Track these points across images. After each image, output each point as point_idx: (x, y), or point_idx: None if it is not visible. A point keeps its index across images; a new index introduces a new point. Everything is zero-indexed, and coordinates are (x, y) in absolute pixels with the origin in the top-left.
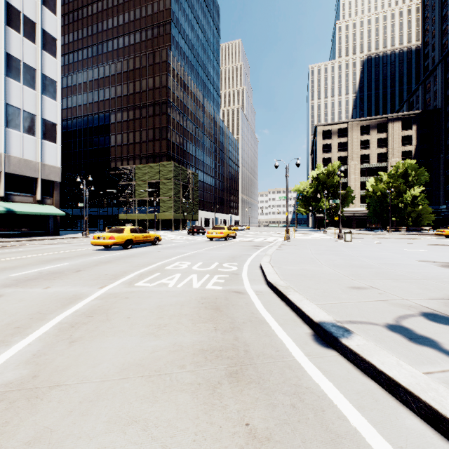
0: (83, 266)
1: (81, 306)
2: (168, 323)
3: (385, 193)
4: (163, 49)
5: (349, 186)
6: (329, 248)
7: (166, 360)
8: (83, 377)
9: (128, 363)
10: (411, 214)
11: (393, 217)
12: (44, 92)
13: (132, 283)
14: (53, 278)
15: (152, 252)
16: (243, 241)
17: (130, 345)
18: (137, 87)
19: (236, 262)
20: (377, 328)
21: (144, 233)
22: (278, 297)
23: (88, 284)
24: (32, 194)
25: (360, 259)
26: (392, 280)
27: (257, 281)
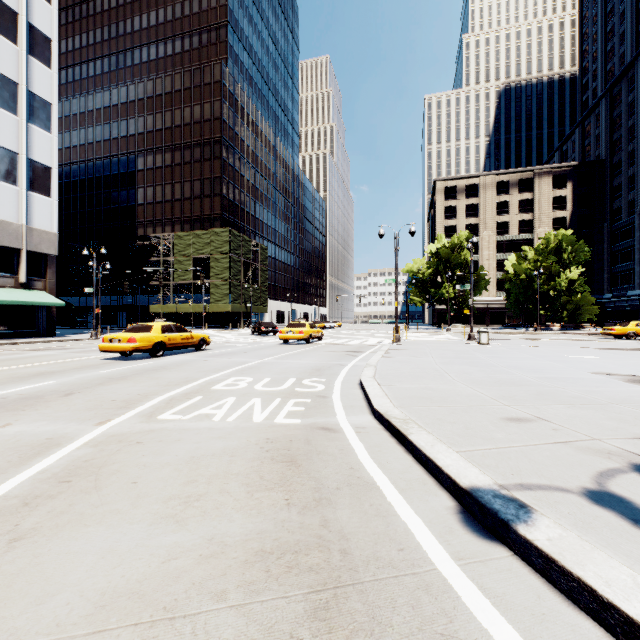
0: (80, 385)
1: (54, 460)
2: (203, 493)
3: (531, 277)
4: (215, 63)
5: (482, 266)
6: (459, 355)
7: (191, 579)
8: (9, 634)
9: (114, 589)
10: (566, 305)
11: (542, 309)
12: (31, 118)
13: (154, 414)
14: (22, 408)
15: (195, 361)
16: (332, 344)
17: (125, 545)
18: (178, 118)
19: (322, 376)
20: (570, 499)
21: (184, 333)
22: (392, 438)
23: (78, 418)
24: (12, 274)
25: (509, 371)
26: (566, 406)
27: (357, 409)
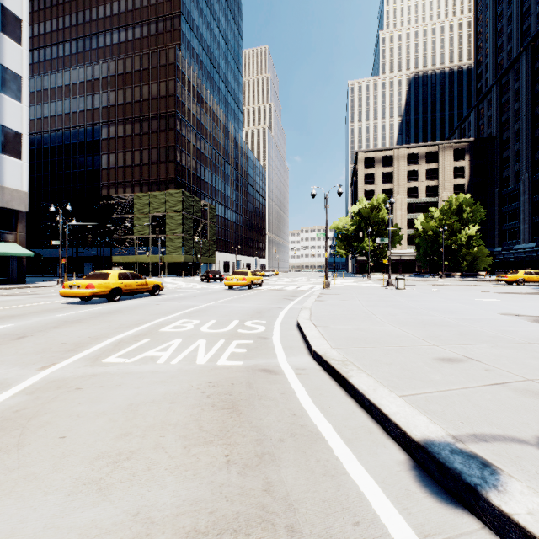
0: (35, 328)
1: None
2: (136, 450)
3: (437, 233)
4: (170, 48)
5: (396, 224)
6: (382, 298)
7: None
8: None
9: None
10: (466, 257)
11: (445, 260)
12: (3, 89)
13: (100, 357)
14: None
15: (148, 305)
16: (271, 290)
17: (31, 526)
18: (137, 94)
19: (263, 318)
20: (532, 453)
21: (139, 280)
22: (331, 379)
23: (23, 362)
24: None
25: (428, 312)
26: (489, 346)
27: (296, 350)
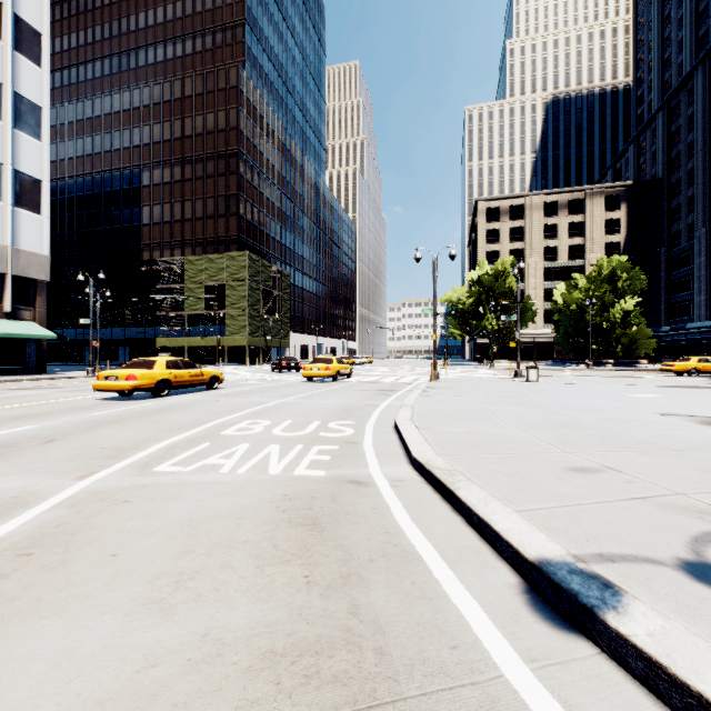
0: (65, 430)
1: (15, 525)
2: (200, 569)
3: (583, 307)
4: (231, 66)
5: (528, 296)
6: (506, 393)
7: (172, 698)
8: None
9: None
10: (621, 339)
11: (594, 343)
12: (18, 124)
13: (150, 465)
14: None
15: (204, 402)
16: (363, 382)
17: (89, 646)
18: (188, 127)
19: (351, 419)
20: (665, 575)
21: (193, 370)
22: (435, 493)
23: (56, 470)
24: None
25: (564, 411)
26: (637, 453)
27: (392, 457)
